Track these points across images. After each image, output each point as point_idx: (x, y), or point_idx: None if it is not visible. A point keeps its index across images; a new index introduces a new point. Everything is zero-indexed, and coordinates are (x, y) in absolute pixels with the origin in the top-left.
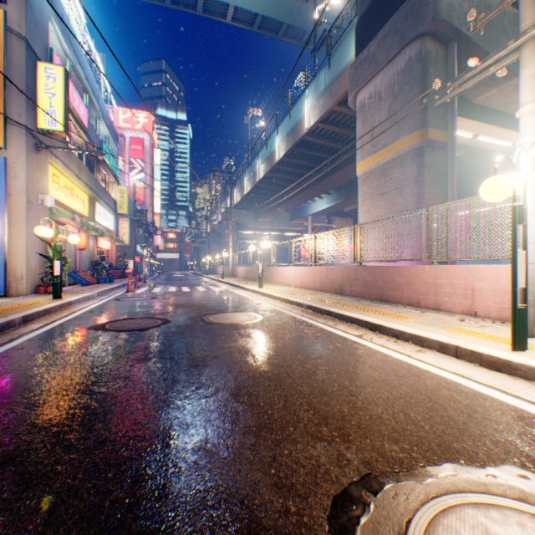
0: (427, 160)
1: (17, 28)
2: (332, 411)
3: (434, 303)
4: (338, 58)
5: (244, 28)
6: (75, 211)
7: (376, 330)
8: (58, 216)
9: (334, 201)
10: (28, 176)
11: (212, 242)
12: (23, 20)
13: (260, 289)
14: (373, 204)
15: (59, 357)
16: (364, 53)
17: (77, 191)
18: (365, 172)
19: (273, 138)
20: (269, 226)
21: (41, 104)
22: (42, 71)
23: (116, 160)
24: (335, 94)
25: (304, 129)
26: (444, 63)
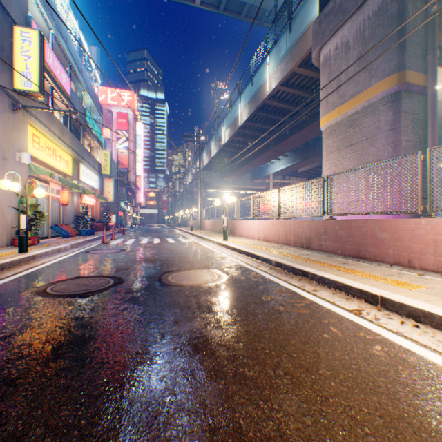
0: (404, 106)
1: None
2: None
3: (434, 263)
4: (300, 20)
5: (211, 10)
6: (58, 170)
7: (377, 304)
8: (36, 173)
9: (291, 162)
10: (2, 134)
11: (185, 200)
12: None
13: (225, 242)
14: (339, 156)
15: None
16: (329, 5)
17: (60, 152)
18: (330, 125)
19: (237, 105)
20: (233, 186)
21: (17, 66)
22: (18, 35)
23: (100, 128)
24: (297, 55)
25: (266, 93)
26: (423, 0)
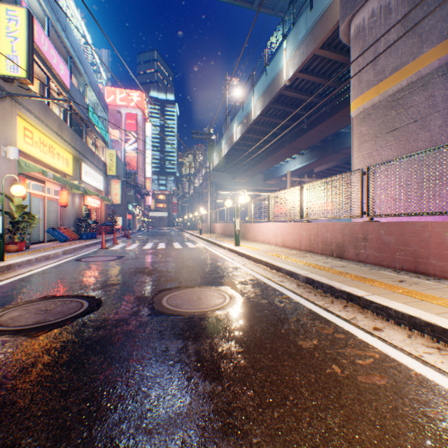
0: None
1: None
2: None
3: None
4: None
5: (221, 0)
6: (56, 168)
7: None
8: (26, 170)
9: (307, 160)
10: None
11: (194, 202)
12: None
13: (237, 248)
14: (376, 146)
15: None
16: None
17: (57, 149)
18: (364, 109)
19: (249, 99)
20: (244, 187)
21: (2, 48)
22: (3, 13)
23: (106, 127)
24: (319, 34)
25: (282, 82)
26: None
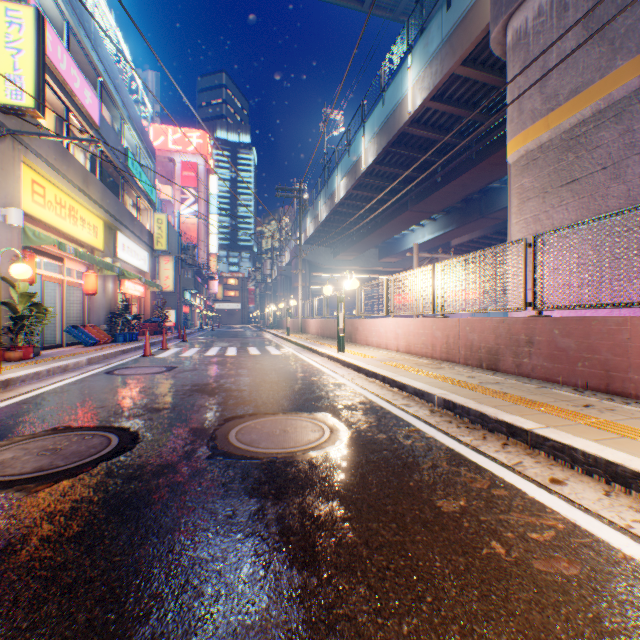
0: None
1: None
2: None
3: None
4: None
5: None
6: (79, 240)
7: None
8: (35, 242)
9: (441, 228)
10: None
11: (279, 289)
12: None
13: (340, 355)
14: (545, 205)
15: None
16: None
17: (82, 213)
18: (527, 151)
19: (358, 139)
20: (351, 267)
21: None
22: (0, 14)
23: (152, 181)
24: (460, 44)
25: (406, 114)
26: None
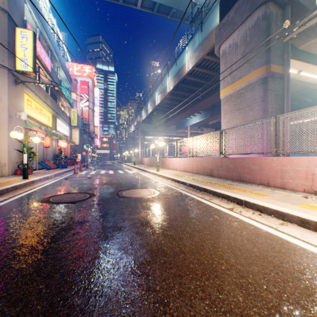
0: (270, 86)
1: (1, 5)
2: (227, 301)
3: (280, 183)
4: (208, 24)
5: (148, 12)
6: (43, 123)
7: (243, 204)
8: (30, 126)
9: (203, 117)
10: (9, 100)
11: (129, 143)
12: (6, 0)
13: (157, 172)
14: (231, 117)
15: (2, 227)
16: (225, 18)
17: (44, 111)
18: (226, 96)
19: (166, 78)
20: (163, 133)
21: (18, 54)
22: (19, 33)
23: (70, 93)
24: (205, 47)
25: (185, 71)
26: (281, 20)
